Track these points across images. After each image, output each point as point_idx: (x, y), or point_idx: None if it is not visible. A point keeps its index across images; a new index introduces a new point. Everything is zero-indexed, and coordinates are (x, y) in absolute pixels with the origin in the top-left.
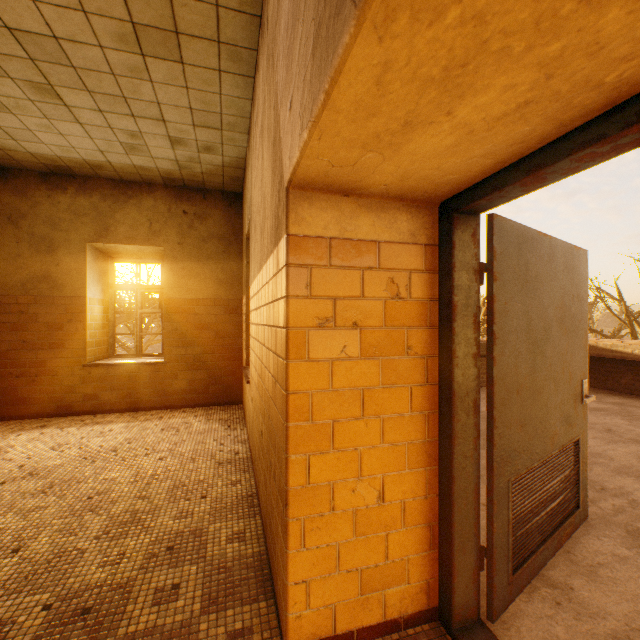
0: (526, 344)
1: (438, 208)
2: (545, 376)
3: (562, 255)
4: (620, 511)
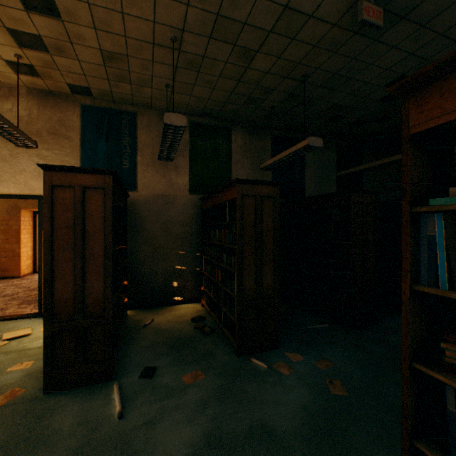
0: None
1: (33, 211)
2: None
3: None
4: None
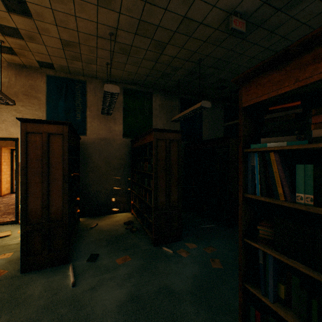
0: None
1: (11, 149)
2: None
3: None
4: None
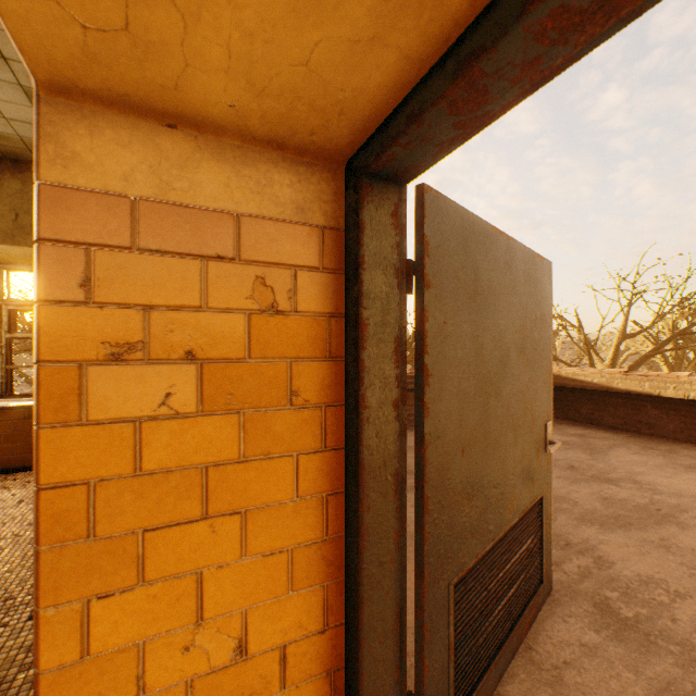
0: (476, 382)
1: (344, 171)
2: (502, 423)
3: (523, 263)
4: (586, 575)
